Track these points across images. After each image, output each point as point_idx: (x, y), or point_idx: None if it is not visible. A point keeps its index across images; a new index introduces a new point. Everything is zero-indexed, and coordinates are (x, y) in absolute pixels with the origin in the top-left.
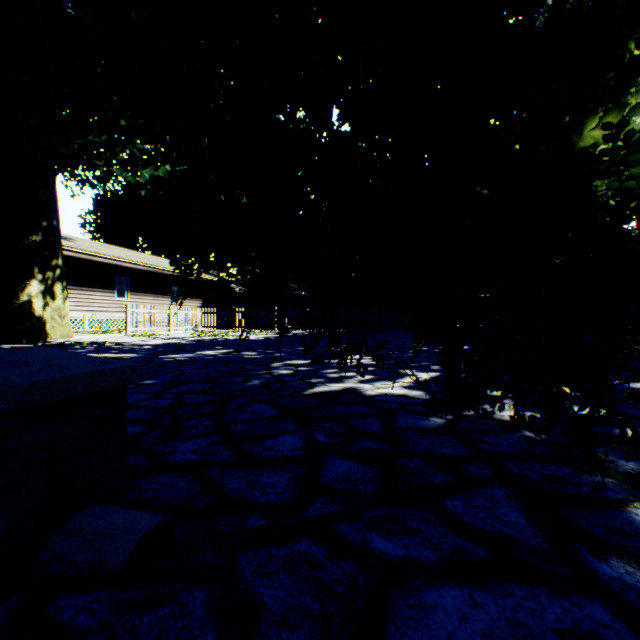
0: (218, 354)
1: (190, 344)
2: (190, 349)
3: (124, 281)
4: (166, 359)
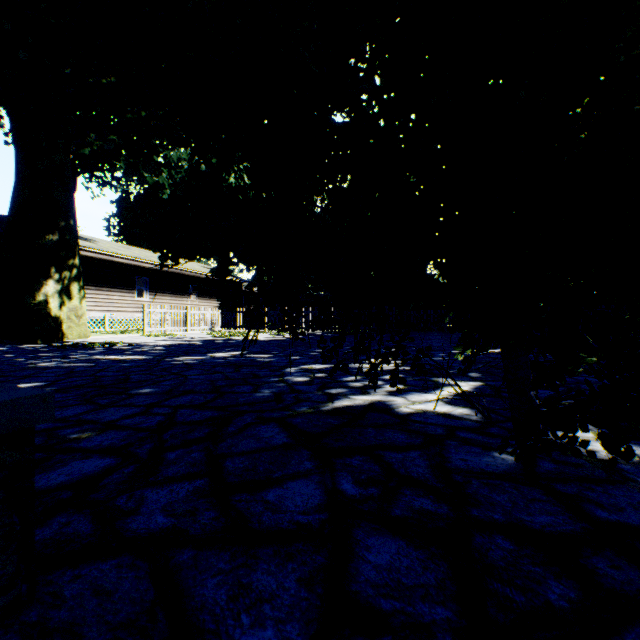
0: (230, 356)
1: (203, 345)
2: (202, 351)
3: (144, 281)
4: (173, 362)
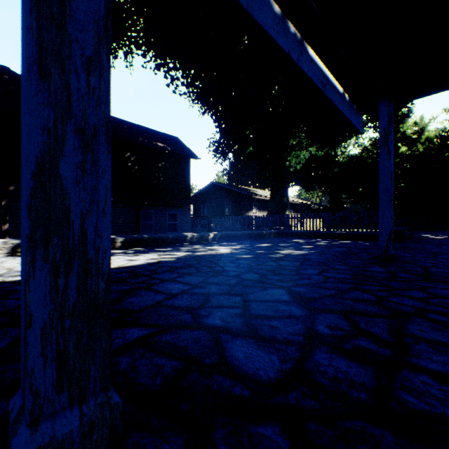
0: None
1: None
2: None
3: None
4: None
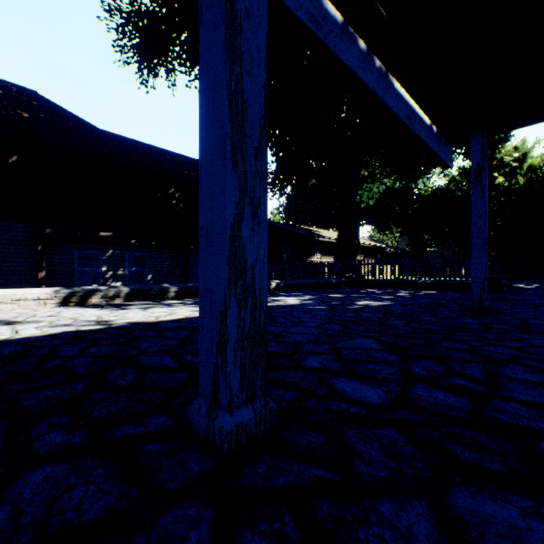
0: None
1: None
2: None
3: None
4: None
